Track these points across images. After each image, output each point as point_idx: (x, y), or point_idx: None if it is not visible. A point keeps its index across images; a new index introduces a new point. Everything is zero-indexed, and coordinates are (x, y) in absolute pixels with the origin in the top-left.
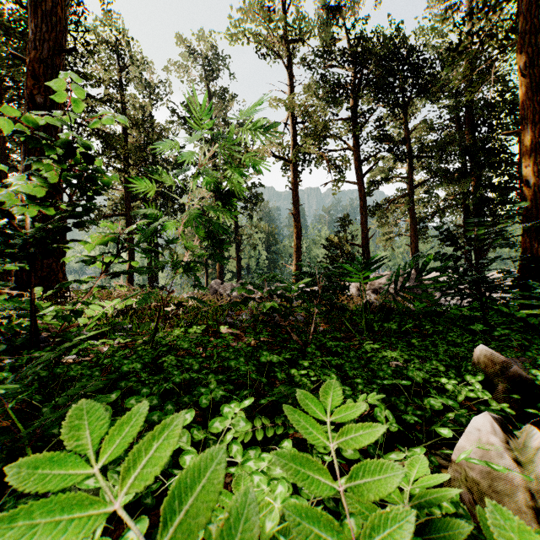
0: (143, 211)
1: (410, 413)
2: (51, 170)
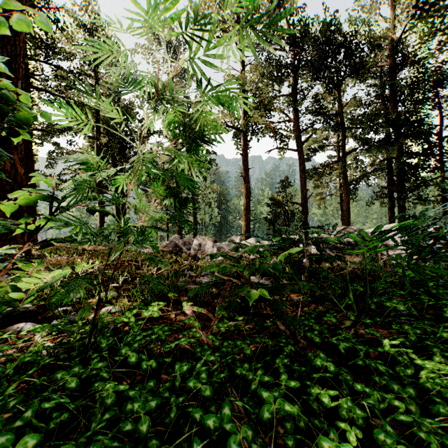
0: (71, 156)
1: None
2: None
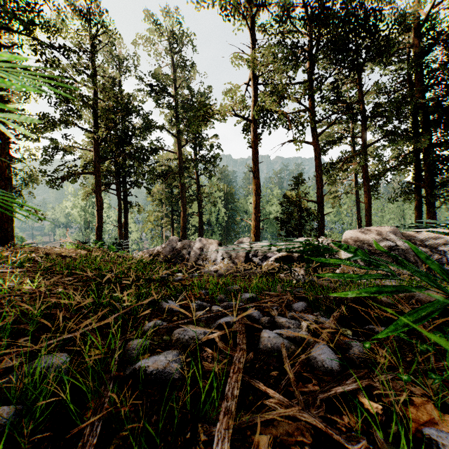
0: None
1: None
2: None
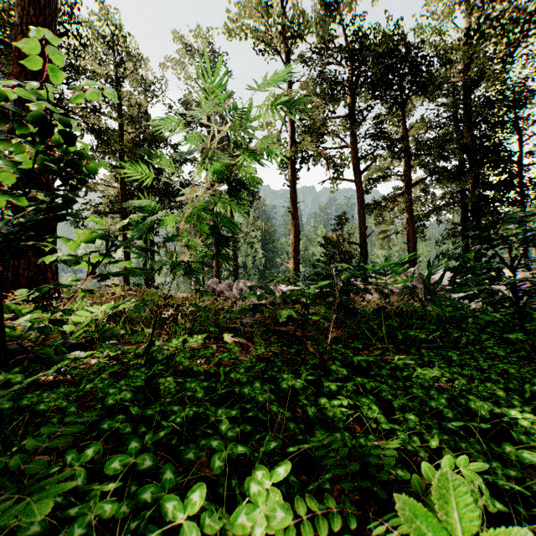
0: (135, 202)
1: (500, 474)
2: (23, 152)
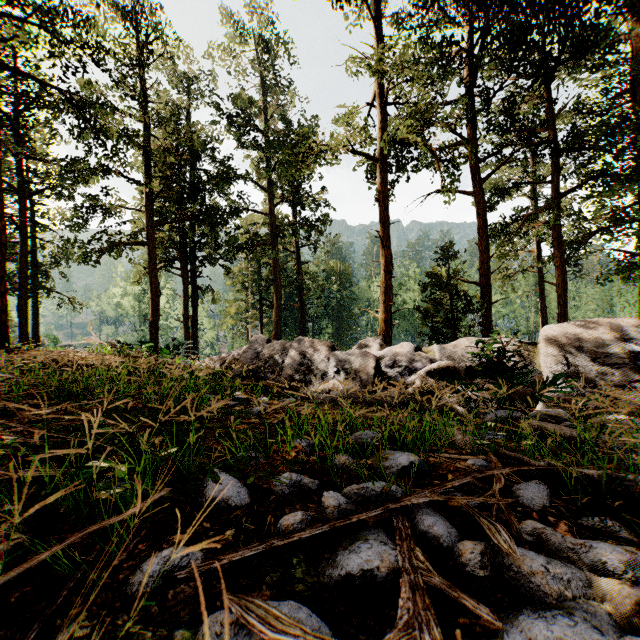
0: None
1: None
2: None
